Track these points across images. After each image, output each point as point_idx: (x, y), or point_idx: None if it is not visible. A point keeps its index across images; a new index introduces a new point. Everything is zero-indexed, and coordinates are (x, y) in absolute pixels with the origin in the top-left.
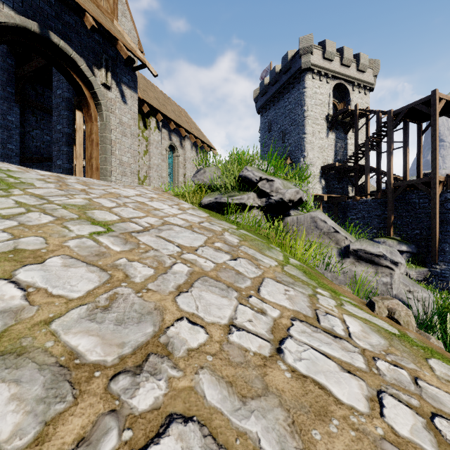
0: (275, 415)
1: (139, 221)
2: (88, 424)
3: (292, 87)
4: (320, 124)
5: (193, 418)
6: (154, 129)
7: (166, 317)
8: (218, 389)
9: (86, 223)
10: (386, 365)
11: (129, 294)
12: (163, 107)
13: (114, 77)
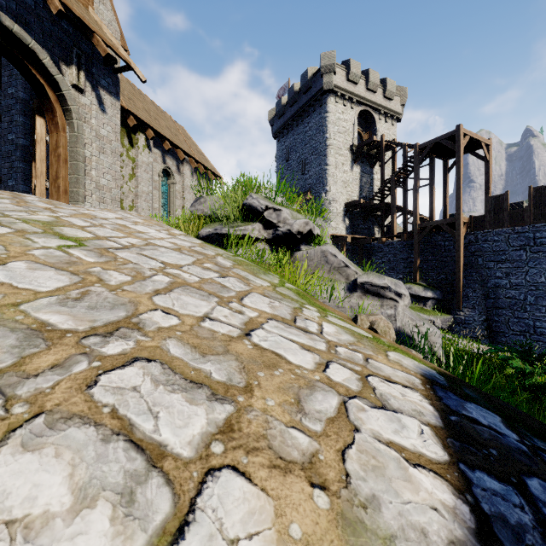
0: (230, 363)
1: (118, 240)
2: (61, 358)
3: (313, 110)
4: (344, 154)
5: (156, 360)
6: (143, 148)
7: (141, 308)
8: (182, 348)
9: (53, 237)
10: (345, 350)
11: (103, 291)
12: (155, 121)
13: (89, 78)
